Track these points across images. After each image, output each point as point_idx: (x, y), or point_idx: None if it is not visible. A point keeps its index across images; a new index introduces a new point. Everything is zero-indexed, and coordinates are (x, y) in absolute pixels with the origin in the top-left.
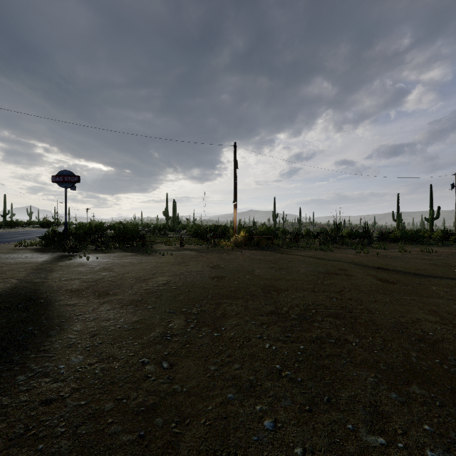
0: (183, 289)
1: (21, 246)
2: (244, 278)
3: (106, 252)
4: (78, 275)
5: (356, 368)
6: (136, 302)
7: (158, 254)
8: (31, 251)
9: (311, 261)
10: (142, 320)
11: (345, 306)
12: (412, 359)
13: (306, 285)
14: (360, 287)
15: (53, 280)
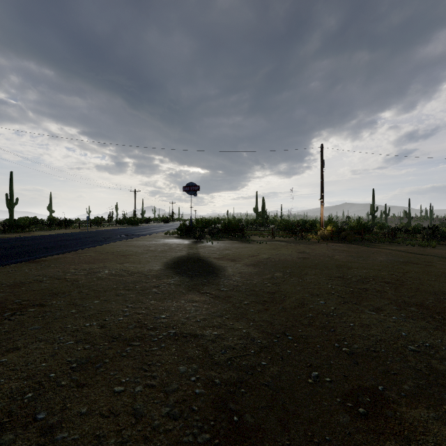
0: (279, 262)
1: (167, 235)
2: (324, 260)
3: (220, 240)
4: (213, 251)
5: (381, 299)
6: (253, 264)
7: (256, 243)
8: (175, 238)
9: (397, 254)
10: (260, 271)
11: (400, 279)
12: (426, 302)
13: (376, 267)
14: (430, 272)
15: (203, 253)
